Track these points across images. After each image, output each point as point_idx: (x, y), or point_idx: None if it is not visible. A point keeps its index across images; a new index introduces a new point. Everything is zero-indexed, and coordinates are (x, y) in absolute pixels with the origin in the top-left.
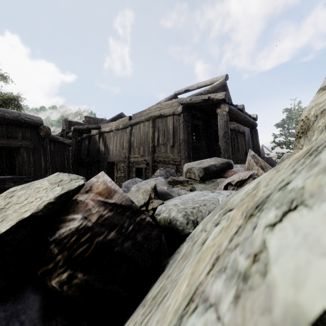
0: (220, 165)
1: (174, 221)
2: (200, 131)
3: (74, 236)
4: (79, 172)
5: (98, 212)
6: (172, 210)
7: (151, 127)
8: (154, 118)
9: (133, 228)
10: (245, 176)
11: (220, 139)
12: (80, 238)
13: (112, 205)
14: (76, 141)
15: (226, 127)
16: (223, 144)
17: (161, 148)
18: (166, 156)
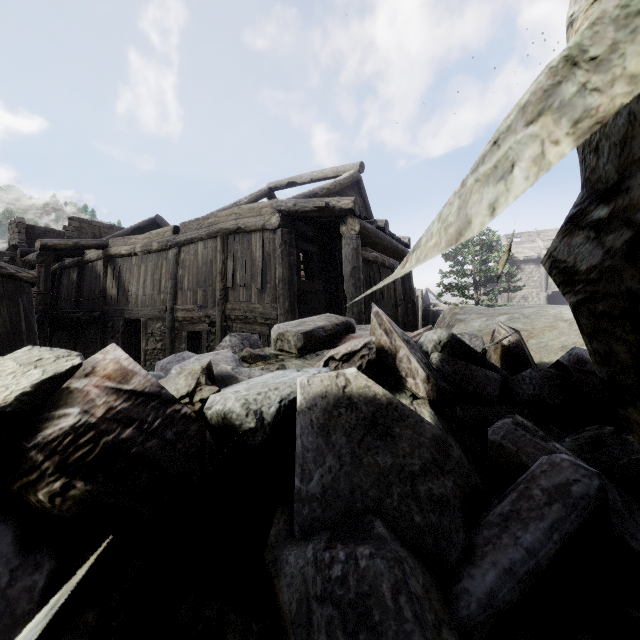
0: (334, 327)
1: (229, 414)
2: (314, 263)
3: (69, 436)
4: (54, 342)
5: (106, 403)
6: (229, 398)
7: (220, 251)
8: (225, 235)
9: (161, 423)
10: (356, 346)
11: (345, 280)
12: (78, 438)
13: (129, 392)
14: (48, 274)
15: (356, 259)
16: (351, 289)
17: (240, 293)
18: (249, 309)
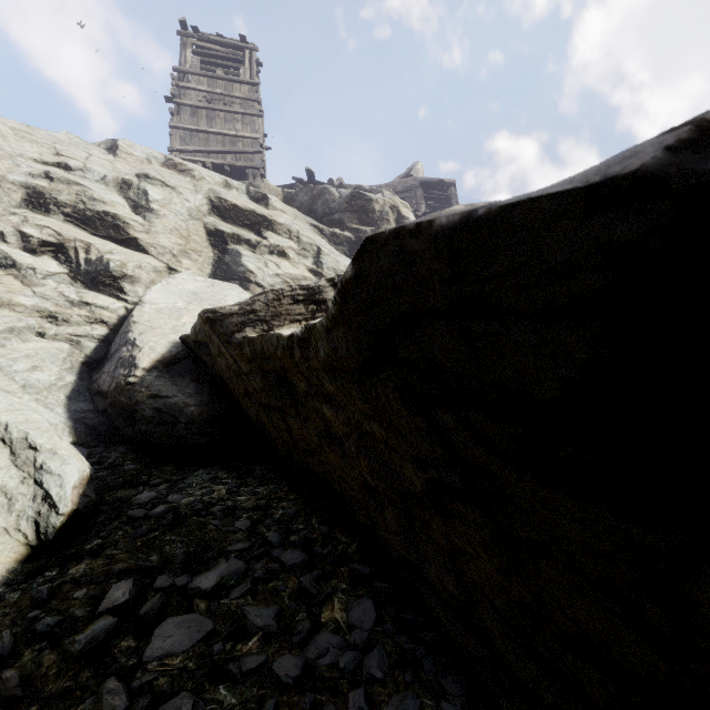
0: None
1: None
2: None
3: None
4: None
5: None
6: None
7: None
8: None
9: None
10: None
11: None
12: None
13: None
14: None
15: None
16: None
17: None
18: None
